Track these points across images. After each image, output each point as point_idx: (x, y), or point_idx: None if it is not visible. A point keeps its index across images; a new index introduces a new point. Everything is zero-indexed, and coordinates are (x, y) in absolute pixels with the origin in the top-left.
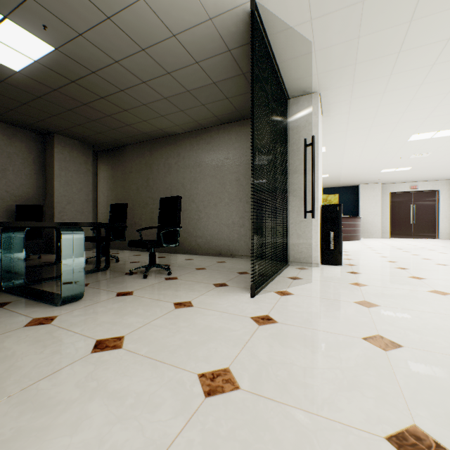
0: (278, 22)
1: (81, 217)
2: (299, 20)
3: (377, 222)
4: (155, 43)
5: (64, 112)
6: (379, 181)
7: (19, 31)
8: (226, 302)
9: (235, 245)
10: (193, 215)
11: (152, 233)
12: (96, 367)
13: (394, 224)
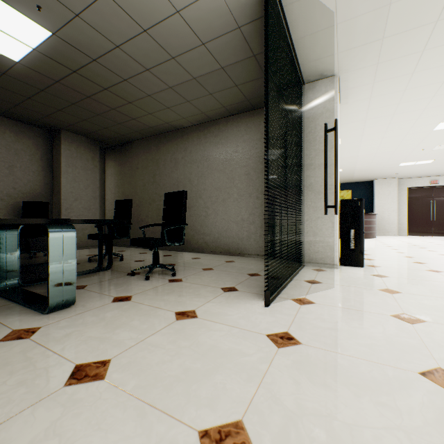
0: None
1: (88, 214)
2: None
3: (393, 219)
4: (157, 22)
5: (68, 106)
6: (396, 175)
7: (13, 15)
8: (236, 313)
9: (244, 243)
10: (200, 212)
11: (158, 230)
12: (64, 411)
13: (412, 221)
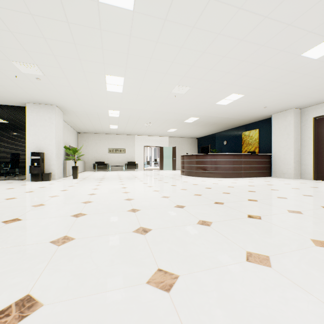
0: None
1: None
2: None
3: (289, 158)
4: None
5: None
6: (277, 107)
7: None
8: None
9: None
10: None
11: None
12: None
13: (321, 161)
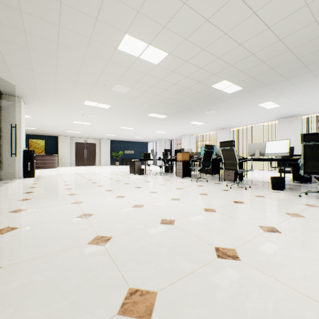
0: None
1: None
2: (9, 79)
3: (68, 158)
4: None
5: None
6: (69, 135)
7: None
8: None
9: None
10: None
11: None
12: None
13: (78, 159)
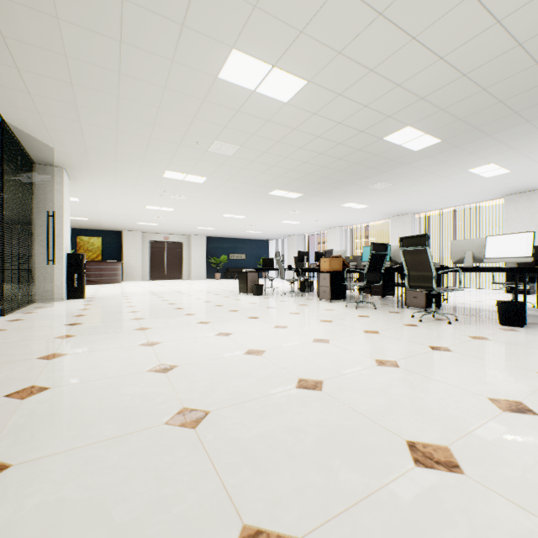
0: (25, 133)
1: None
2: (43, 138)
3: (139, 266)
4: None
5: None
6: (140, 230)
7: None
8: None
9: None
10: None
11: None
12: None
13: (153, 268)
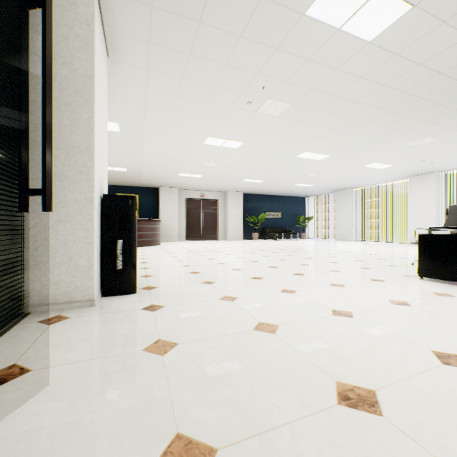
0: None
1: None
2: None
3: (175, 226)
4: None
5: None
6: (177, 185)
7: None
8: None
9: None
10: None
11: None
12: None
13: (189, 228)
